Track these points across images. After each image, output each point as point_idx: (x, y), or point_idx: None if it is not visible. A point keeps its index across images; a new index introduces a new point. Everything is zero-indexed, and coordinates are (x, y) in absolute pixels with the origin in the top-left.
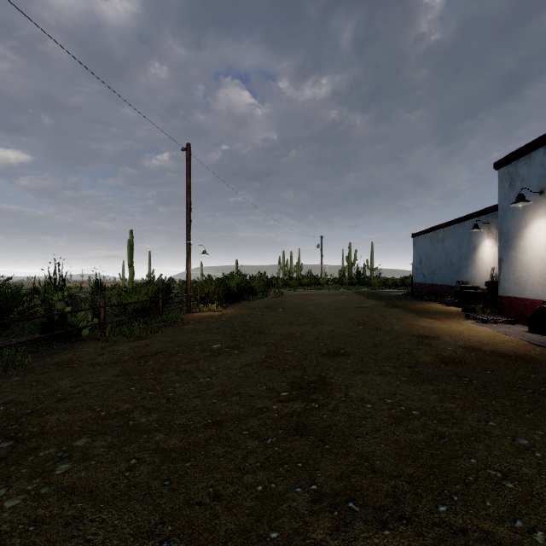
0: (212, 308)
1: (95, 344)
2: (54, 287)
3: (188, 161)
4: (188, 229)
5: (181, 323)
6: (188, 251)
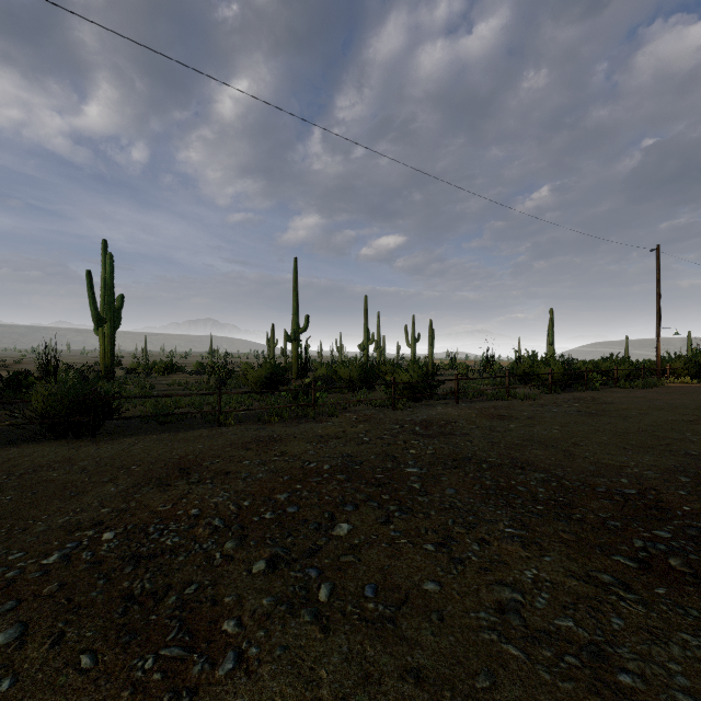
0: (686, 380)
1: (615, 389)
2: (487, 363)
3: (658, 259)
4: (658, 315)
5: (663, 387)
6: (658, 333)
